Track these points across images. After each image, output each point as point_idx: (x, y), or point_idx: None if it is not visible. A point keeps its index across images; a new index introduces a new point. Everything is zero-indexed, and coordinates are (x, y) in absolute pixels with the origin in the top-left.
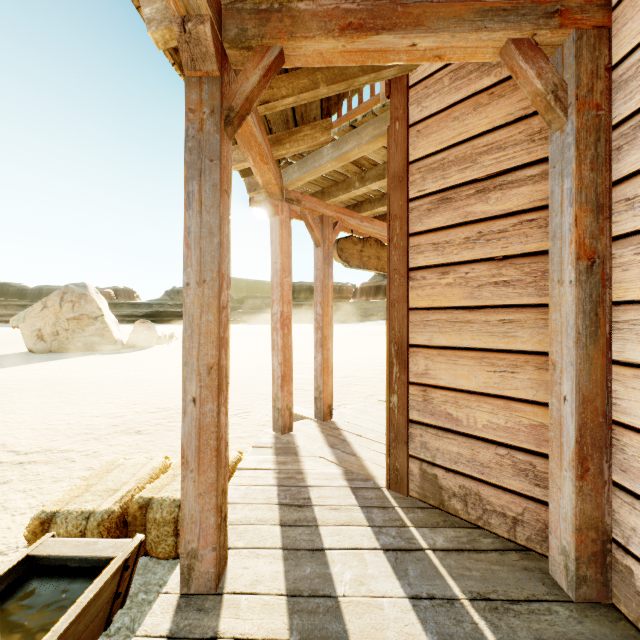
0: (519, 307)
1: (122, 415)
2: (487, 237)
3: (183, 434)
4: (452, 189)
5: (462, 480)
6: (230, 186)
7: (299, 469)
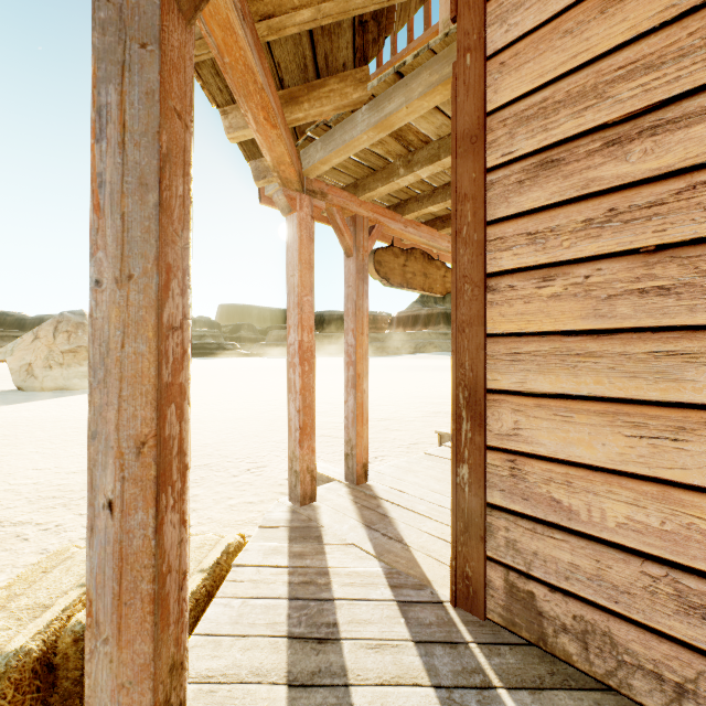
0: (689, 330)
1: None
2: (625, 216)
3: (89, 570)
4: (561, 145)
5: (579, 608)
6: (190, 111)
7: (322, 566)
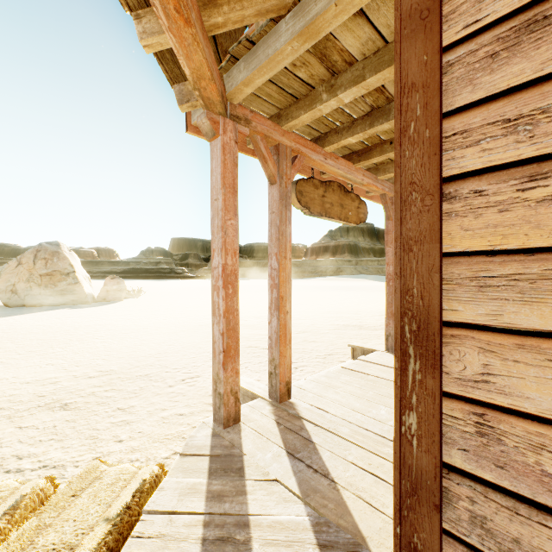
0: None
1: (56, 381)
2: None
3: None
4: None
5: None
6: None
7: (242, 513)
